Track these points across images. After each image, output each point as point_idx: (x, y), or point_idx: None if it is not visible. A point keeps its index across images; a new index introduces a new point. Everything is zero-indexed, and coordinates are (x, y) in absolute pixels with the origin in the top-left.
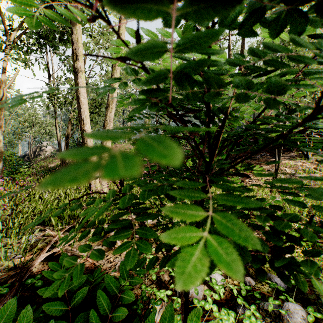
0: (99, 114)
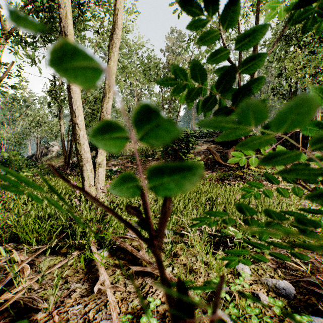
0: None
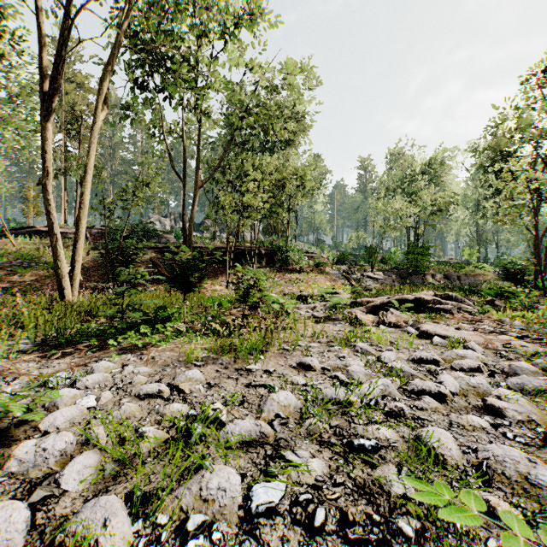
0: None
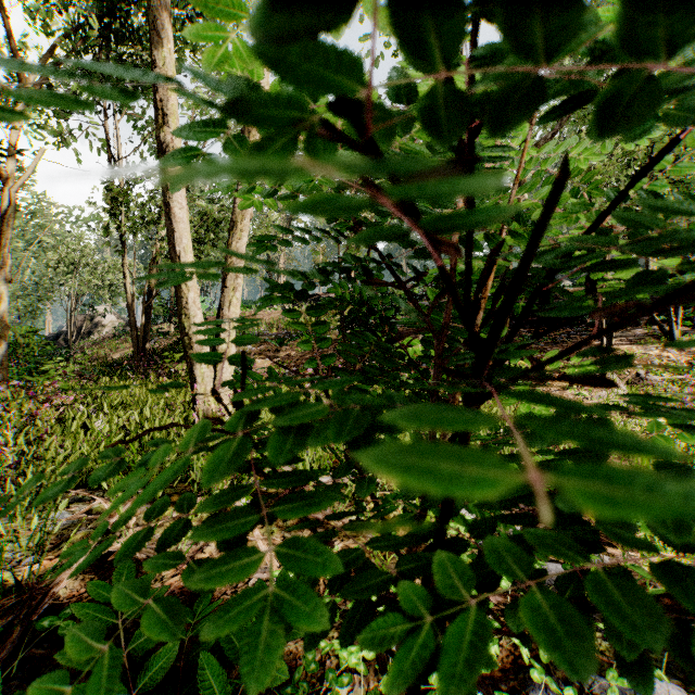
0: (216, 246)
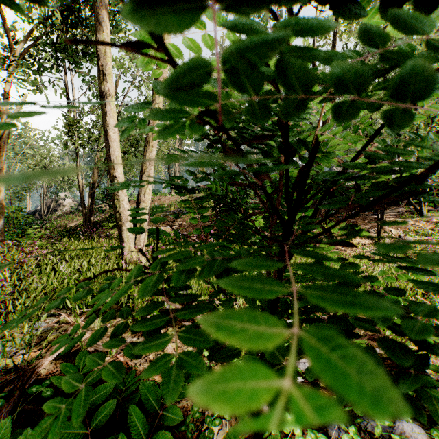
0: (135, 155)
